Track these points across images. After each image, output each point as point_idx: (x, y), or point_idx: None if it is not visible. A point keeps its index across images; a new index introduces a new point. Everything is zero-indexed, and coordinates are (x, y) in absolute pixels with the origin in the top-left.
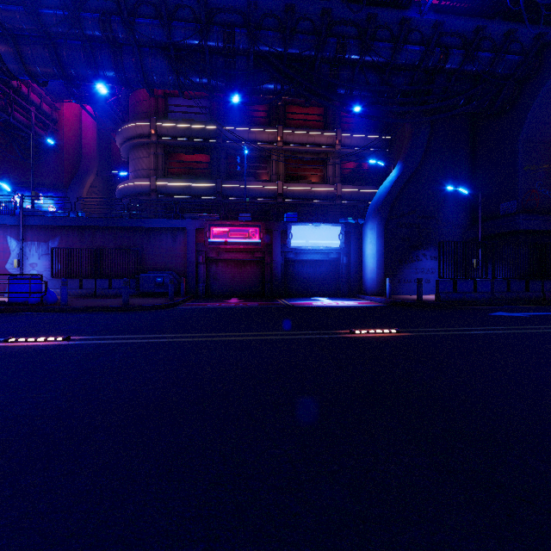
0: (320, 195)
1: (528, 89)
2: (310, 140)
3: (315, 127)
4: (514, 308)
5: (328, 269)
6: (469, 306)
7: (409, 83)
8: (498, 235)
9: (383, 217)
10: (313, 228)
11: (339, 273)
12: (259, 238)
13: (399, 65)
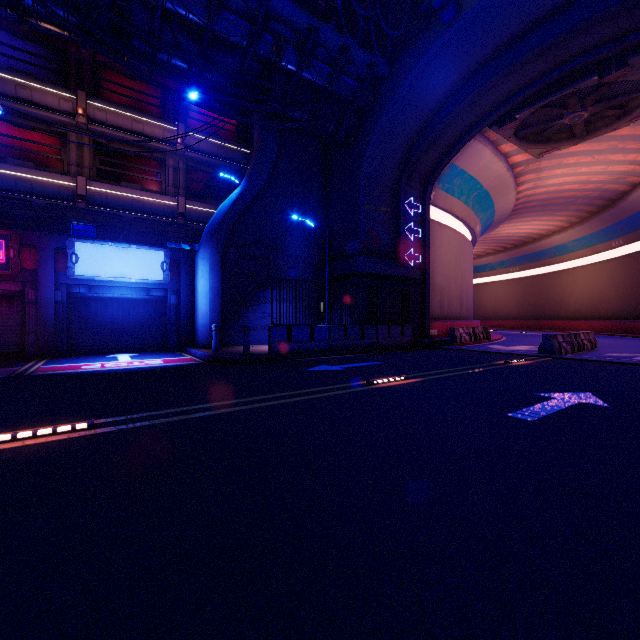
0: (153, 209)
1: (367, 123)
2: (136, 127)
3: (148, 113)
4: (344, 358)
5: (149, 311)
6: (303, 358)
7: (240, 70)
8: (343, 277)
9: (219, 244)
10: (118, 250)
11: (166, 317)
12: (7, 257)
13: (222, 38)
